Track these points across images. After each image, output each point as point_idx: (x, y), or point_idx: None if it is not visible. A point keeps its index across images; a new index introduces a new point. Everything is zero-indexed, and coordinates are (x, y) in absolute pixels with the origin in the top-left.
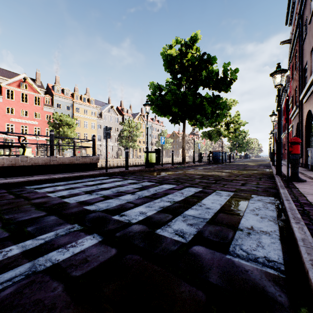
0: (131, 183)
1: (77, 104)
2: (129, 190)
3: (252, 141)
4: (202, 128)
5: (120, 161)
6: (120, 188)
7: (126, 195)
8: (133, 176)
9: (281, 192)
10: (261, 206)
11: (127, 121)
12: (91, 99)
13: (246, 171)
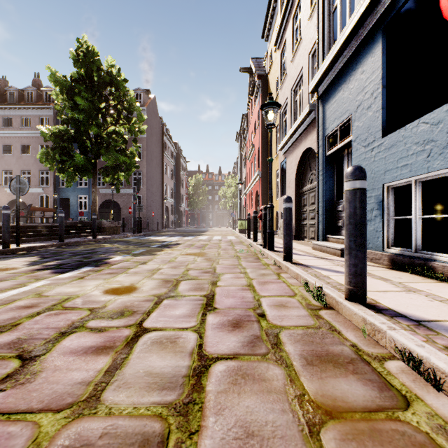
0: None
1: None
2: None
3: None
4: None
5: None
6: None
7: None
8: None
9: None
10: None
11: None
12: None
13: None
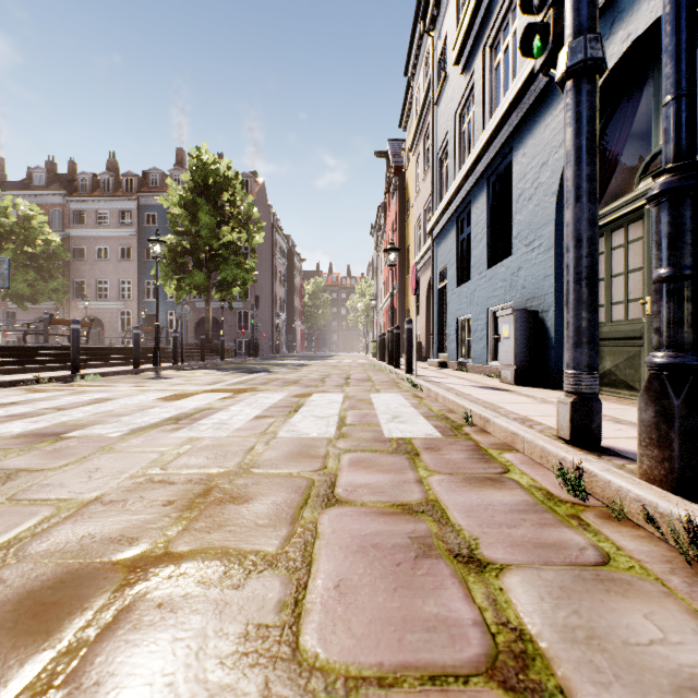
0: None
1: None
2: None
3: None
4: None
5: None
6: None
7: None
8: None
9: None
10: None
11: None
12: None
13: None
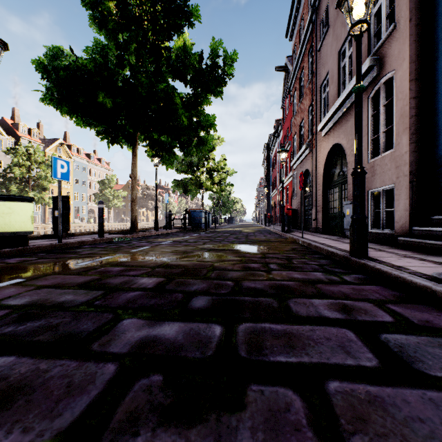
0: None
1: None
2: None
3: (237, 201)
4: (172, 165)
5: None
6: None
7: None
8: None
9: None
10: None
11: (23, 148)
12: None
13: (260, 245)
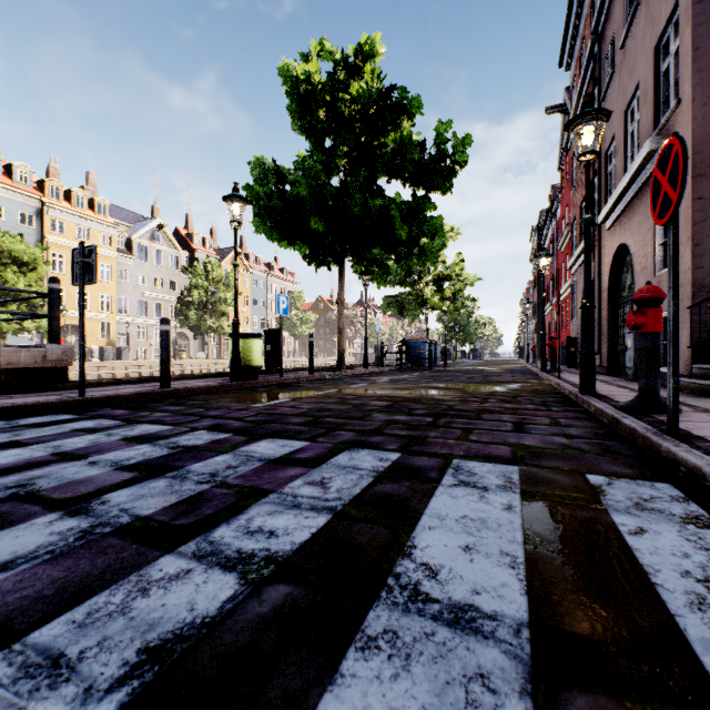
0: (137, 437)
1: (56, 211)
2: (84, 481)
3: (485, 322)
4: (385, 283)
5: (181, 365)
6: (53, 470)
7: (24, 526)
8: (173, 409)
9: (701, 464)
10: (695, 552)
11: (201, 265)
12: (99, 201)
13: (495, 385)
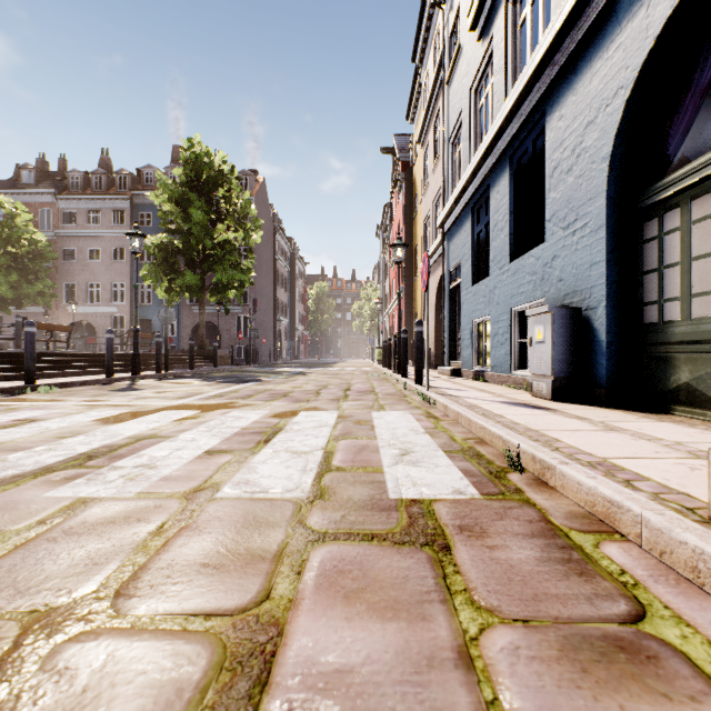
0: None
1: None
2: None
3: None
4: None
5: None
6: None
7: None
8: None
9: None
10: None
11: None
12: None
13: None
